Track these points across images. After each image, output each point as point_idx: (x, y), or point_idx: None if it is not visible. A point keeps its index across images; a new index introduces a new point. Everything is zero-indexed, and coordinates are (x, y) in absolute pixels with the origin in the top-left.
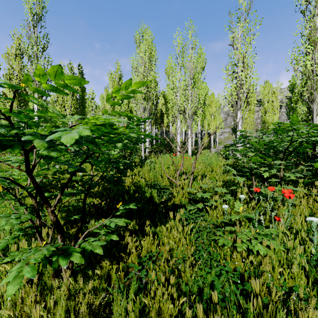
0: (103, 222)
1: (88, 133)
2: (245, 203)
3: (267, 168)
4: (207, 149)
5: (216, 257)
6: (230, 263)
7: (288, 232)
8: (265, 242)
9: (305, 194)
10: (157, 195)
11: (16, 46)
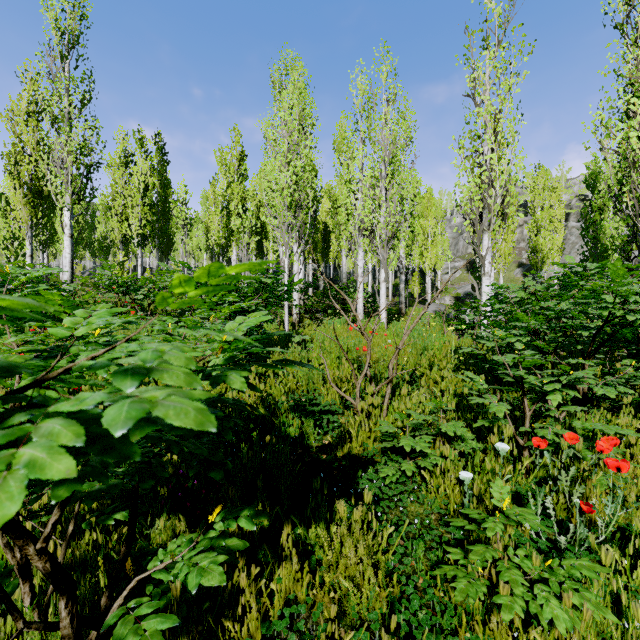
0: (174, 558)
1: (67, 468)
2: (509, 461)
3: (559, 385)
4: (419, 304)
5: (450, 620)
6: (483, 639)
7: (616, 553)
8: (569, 597)
9: (637, 429)
10: (313, 431)
11: (28, 96)
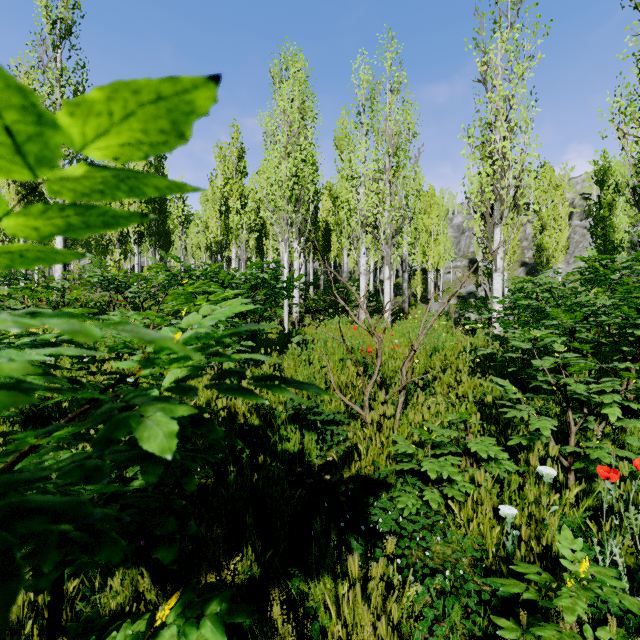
0: None
1: None
2: (553, 487)
3: (618, 396)
4: (422, 303)
5: None
6: None
7: None
8: None
9: None
10: (314, 446)
11: None
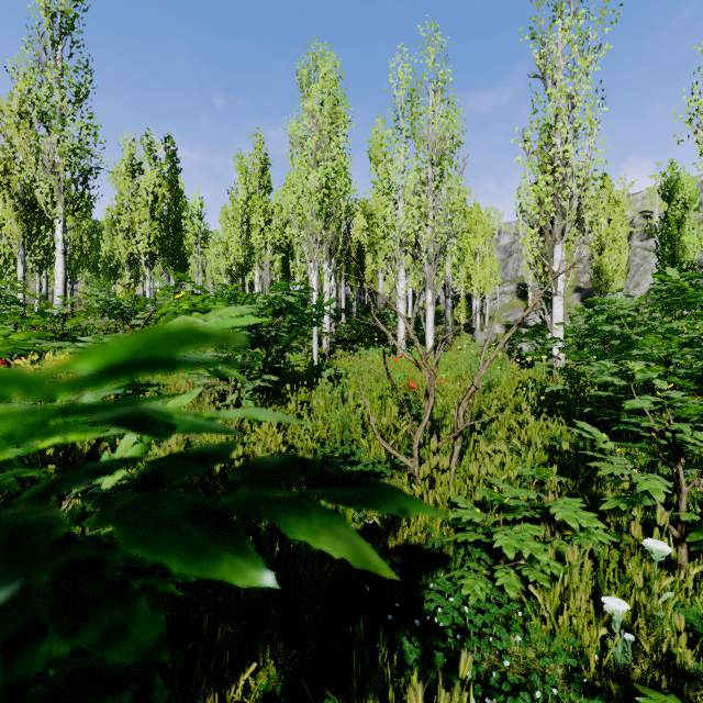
0: None
1: None
2: (662, 565)
3: None
4: (466, 332)
5: None
6: None
7: None
8: None
9: None
10: None
11: (20, 94)
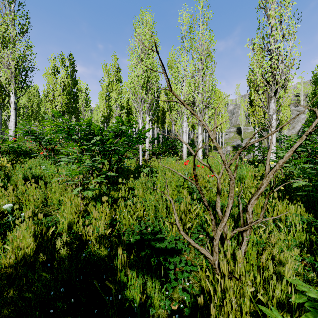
0: None
1: None
2: None
3: None
4: (214, 150)
5: None
6: None
7: None
8: None
9: None
10: (158, 295)
11: None
